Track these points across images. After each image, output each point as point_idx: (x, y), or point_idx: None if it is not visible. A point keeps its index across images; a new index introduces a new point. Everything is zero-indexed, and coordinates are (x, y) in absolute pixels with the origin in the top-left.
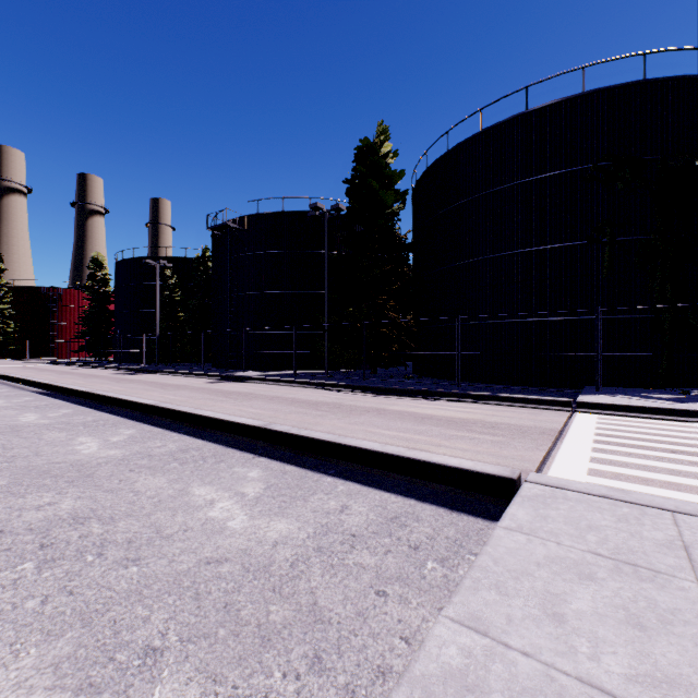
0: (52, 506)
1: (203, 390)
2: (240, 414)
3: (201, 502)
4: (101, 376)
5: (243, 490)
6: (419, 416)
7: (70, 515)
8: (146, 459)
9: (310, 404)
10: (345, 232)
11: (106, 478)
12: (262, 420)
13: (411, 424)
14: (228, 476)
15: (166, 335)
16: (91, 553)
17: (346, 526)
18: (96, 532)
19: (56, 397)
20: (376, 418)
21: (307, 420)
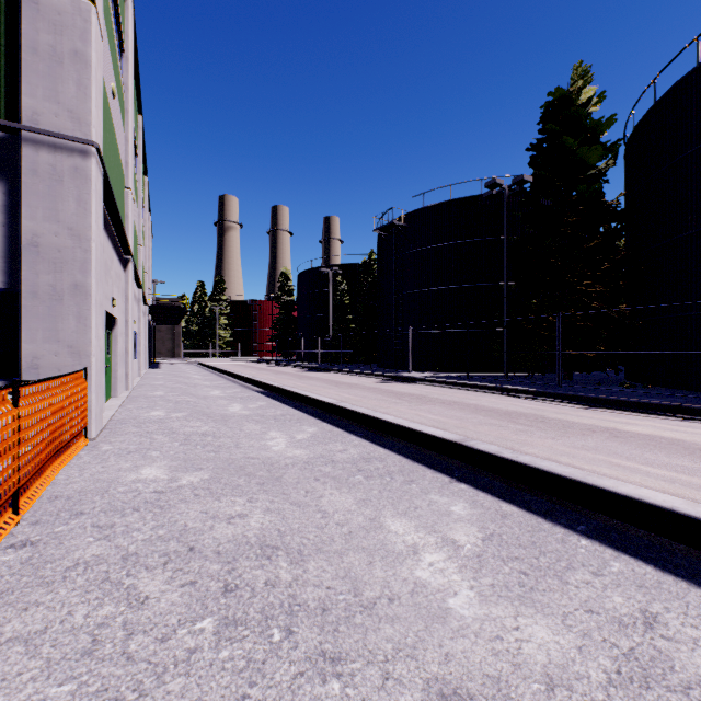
0: (242, 520)
1: (374, 390)
2: (419, 421)
3: (400, 545)
4: (288, 373)
5: (452, 535)
6: (691, 446)
7: (257, 539)
8: (329, 465)
9: (500, 413)
10: (524, 212)
11: (292, 484)
12: (448, 430)
13: (688, 460)
14: (425, 505)
15: (337, 336)
16: (277, 625)
17: (681, 672)
18: (283, 579)
19: (255, 390)
20: (614, 442)
21: (506, 436)
